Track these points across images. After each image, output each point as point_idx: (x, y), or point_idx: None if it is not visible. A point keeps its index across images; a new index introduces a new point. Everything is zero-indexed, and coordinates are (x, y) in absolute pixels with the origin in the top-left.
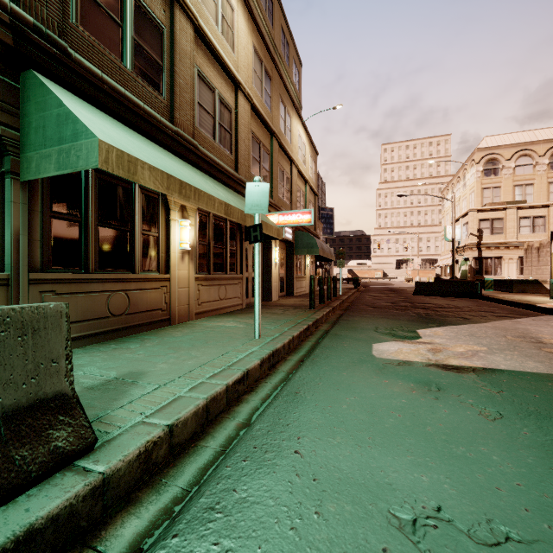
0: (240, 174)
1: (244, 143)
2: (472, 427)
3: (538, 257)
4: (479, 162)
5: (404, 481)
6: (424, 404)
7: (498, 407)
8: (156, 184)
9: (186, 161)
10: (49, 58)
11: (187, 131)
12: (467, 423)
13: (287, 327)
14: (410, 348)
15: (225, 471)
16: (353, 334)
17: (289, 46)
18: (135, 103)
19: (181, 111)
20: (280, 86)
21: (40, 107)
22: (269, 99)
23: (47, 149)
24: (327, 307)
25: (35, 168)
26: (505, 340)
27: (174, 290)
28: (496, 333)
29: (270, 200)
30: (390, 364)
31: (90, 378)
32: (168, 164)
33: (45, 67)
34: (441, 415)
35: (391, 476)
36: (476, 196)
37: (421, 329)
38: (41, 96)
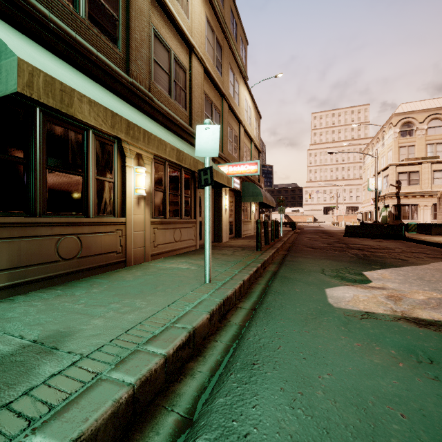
0: (194, 129)
1: (197, 101)
2: None
3: None
4: (396, 124)
5: None
6: (427, 391)
7: None
8: (98, 121)
9: (141, 111)
10: None
11: (142, 84)
12: None
13: (237, 269)
14: (366, 295)
15: None
16: (302, 277)
17: (236, 25)
18: (87, 49)
19: (137, 64)
20: (229, 56)
21: None
22: (220, 66)
23: None
24: (272, 248)
25: None
26: None
27: (130, 233)
28: None
29: (221, 153)
30: (353, 316)
31: (3, 342)
32: (116, 106)
33: None
34: None
35: None
36: (394, 153)
37: (366, 271)
38: None
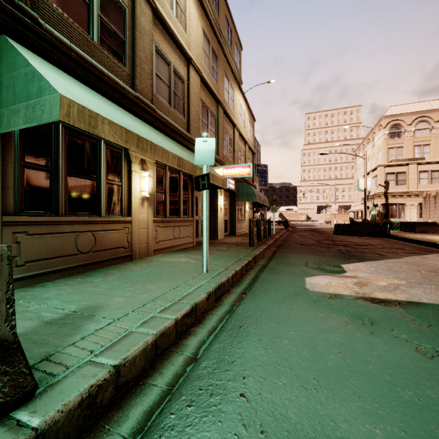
0: (191, 135)
1: (194, 108)
2: (412, 366)
3: (435, 203)
4: (385, 126)
5: (357, 435)
6: (361, 340)
7: (433, 343)
8: (116, 137)
9: (145, 121)
10: (21, 26)
11: (146, 97)
12: (407, 361)
13: (230, 262)
14: (339, 282)
15: (168, 419)
16: (287, 269)
17: (231, 32)
18: (100, 70)
19: (141, 79)
20: (224, 64)
21: (10, 68)
22: (215, 74)
23: (16, 105)
24: (264, 244)
25: (6, 122)
26: (420, 274)
27: (135, 231)
28: (410, 267)
29: (217, 156)
30: (322, 297)
31: (51, 312)
32: (127, 122)
33: (17, 34)
34: (380, 351)
35: (343, 428)
36: (383, 154)
37: (345, 264)
38: (12, 58)
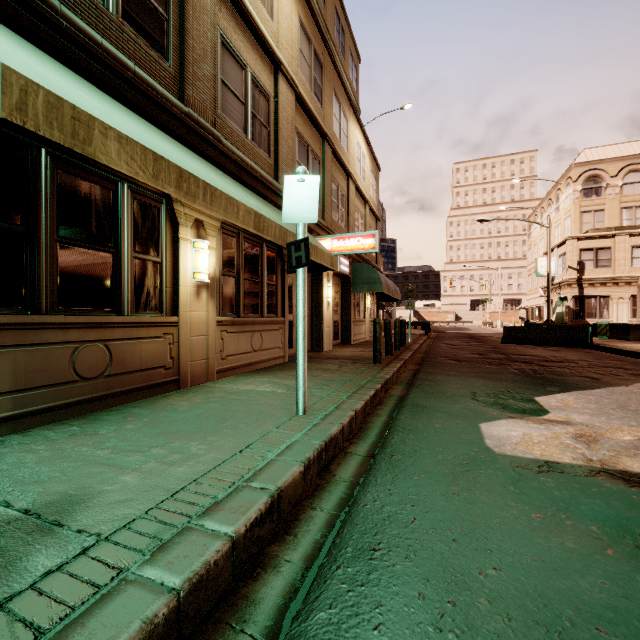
0: (281, 185)
1: (286, 143)
2: None
3: None
4: (576, 179)
5: None
6: None
7: None
8: (133, 167)
9: (202, 157)
10: None
11: (204, 117)
12: None
13: (345, 393)
14: (543, 433)
15: None
16: (444, 405)
17: (344, 33)
18: (119, 61)
19: (196, 86)
20: (334, 78)
21: None
22: (319, 92)
23: None
24: (397, 360)
25: None
26: None
27: (186, 339)
28: None
29: (321, 221)
30: (525, 469)
31: None
32: (162, 146)
33: None
34: None
35: None
36: (573, 222)
37: (540, 396)
38: None
